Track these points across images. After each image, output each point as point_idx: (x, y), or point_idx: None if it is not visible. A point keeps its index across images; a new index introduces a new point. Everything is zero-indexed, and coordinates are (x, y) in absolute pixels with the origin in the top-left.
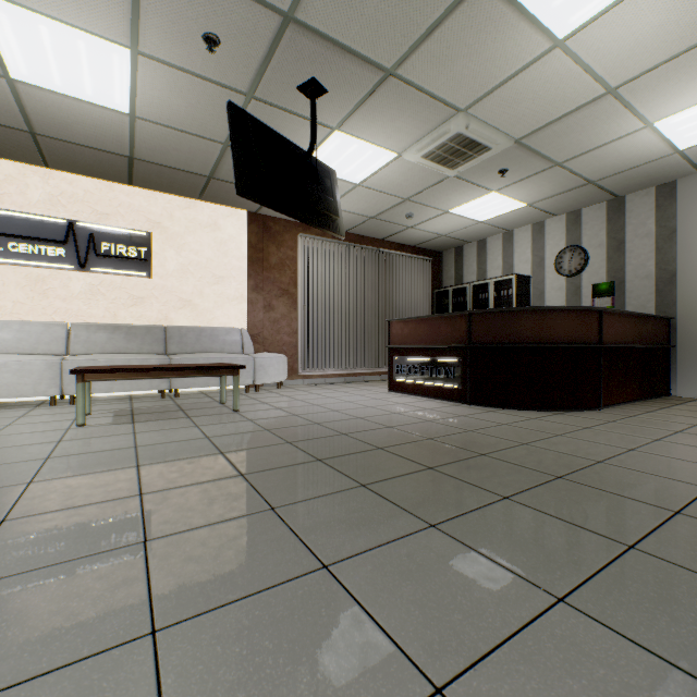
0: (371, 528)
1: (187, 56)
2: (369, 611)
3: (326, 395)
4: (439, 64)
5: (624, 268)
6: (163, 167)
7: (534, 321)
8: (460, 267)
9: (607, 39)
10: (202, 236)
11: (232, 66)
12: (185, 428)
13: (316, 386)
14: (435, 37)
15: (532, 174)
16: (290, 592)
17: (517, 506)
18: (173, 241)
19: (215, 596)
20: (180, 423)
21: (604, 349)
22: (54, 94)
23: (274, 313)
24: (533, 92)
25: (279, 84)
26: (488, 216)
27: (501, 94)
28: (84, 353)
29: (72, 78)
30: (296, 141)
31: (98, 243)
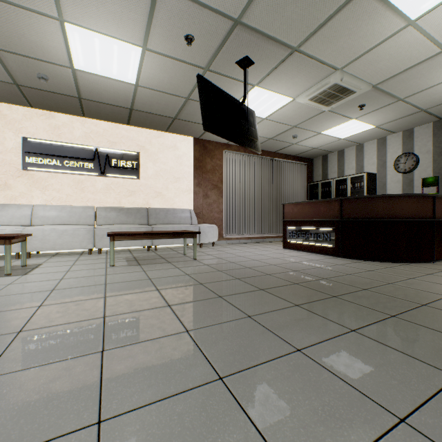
0: (315, 330)
1: (174, 49)
2: (338, 375)
3: (244, 250)
4: (328, 42)
5: None
6: (149, 113)
7: (387, 204)
8: (325, 168)
9: None
10: (167, 154)
11: (198, 53)
12: (171, 269)
13: (235, 244)
14: (327, 26)
15: (381, 107)
16: (285, 363)
17: (403, 321)
18: (151, 157)
19: (243, 362)
20: (166, 265)
21: (436, 222)
22: (96, 75)
23: (209, 199)
24: (389, 54)
25: (225, 61)
26: (347, 135)
27: (367, 57)
28: (104, 224)
29: (107, 66)
30: (230, 94)
31: (110, 160)
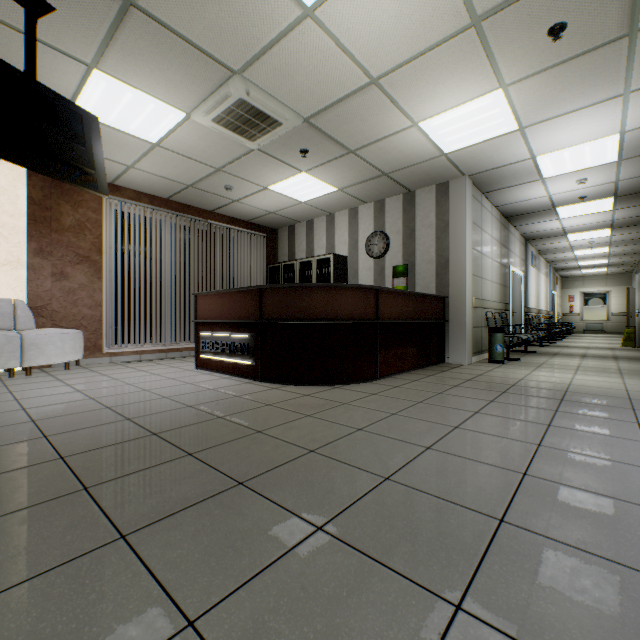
0: None
1: None
2: None
3: (114, 377)
4: (187, 5)
5: (415, 253)
6: None
7: (316, 298)
8: (292, 245)
9: (354, 20)
10: None
11: None
12: None
13: (123, 364)
14: None
15: (332, 159)
16: None
17: (117, 555)
18: None
19: None
20: None
21: (382, 324)
22: None
23: (70, 282)
24: (302, 65)
25: None
26: (307, 197)
27: (271, 61)
28: None
29: None
30: (46, 73)
31: None
